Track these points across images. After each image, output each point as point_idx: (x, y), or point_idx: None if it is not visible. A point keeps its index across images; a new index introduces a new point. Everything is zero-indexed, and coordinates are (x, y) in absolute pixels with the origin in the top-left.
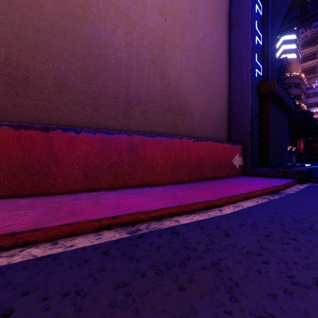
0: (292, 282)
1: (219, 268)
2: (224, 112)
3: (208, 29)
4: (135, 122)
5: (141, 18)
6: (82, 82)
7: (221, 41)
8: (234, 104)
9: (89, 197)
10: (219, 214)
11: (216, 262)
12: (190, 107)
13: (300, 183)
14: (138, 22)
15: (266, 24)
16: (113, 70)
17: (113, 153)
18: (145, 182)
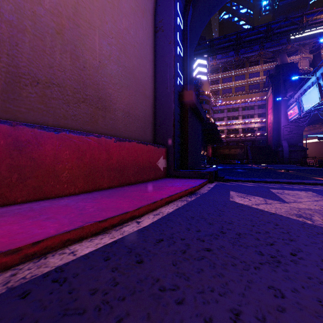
0: None
1: None
2: (150, 114)
3: (133, 22)
4: (29, 109)
5: None
6: None
7: (147, 40)
8: (159, 107)
9: None
10: (135, 229)
11: None
12: (112, 101)
13: (210, 182)
14: None
15: (186, 39)
16: None
17: None
18: (42, 194)
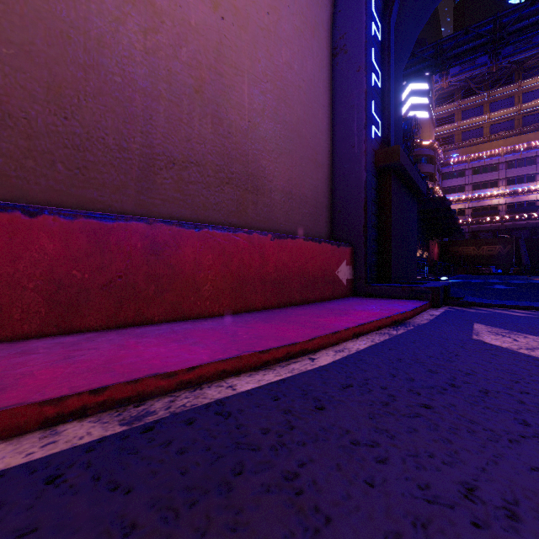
0: (427, 498)
1: (298, 484)
2: (324, 192)
3: (298, 49)
4: (163, 200)
5: (176, 7)
6: (48, 112)
7: (319, 73)
8: (339, 179)
9: (55, 347)
10: (309, 368)
11: (294, 472)
12: (266, 178)
13: (434, 306)
14: (170, 13)
15: (387, 57)
16: (118, 97)
17: (113, 258)
18: (181, 313)
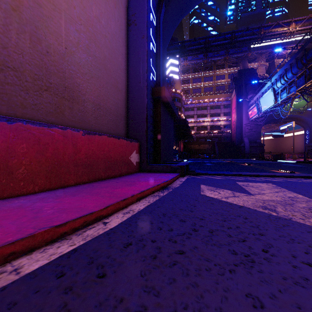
0: None
1: None
2: (123, 107)
3: (104, 11)
4: None
5: None
6: None
7: (119, 32)
8: (132, 101)
9: None
10: (101, 232)
11: None
12: (80, 92)
13: (182, 176)
14: None
15: (159, 36)
16: None
17: None
18: None
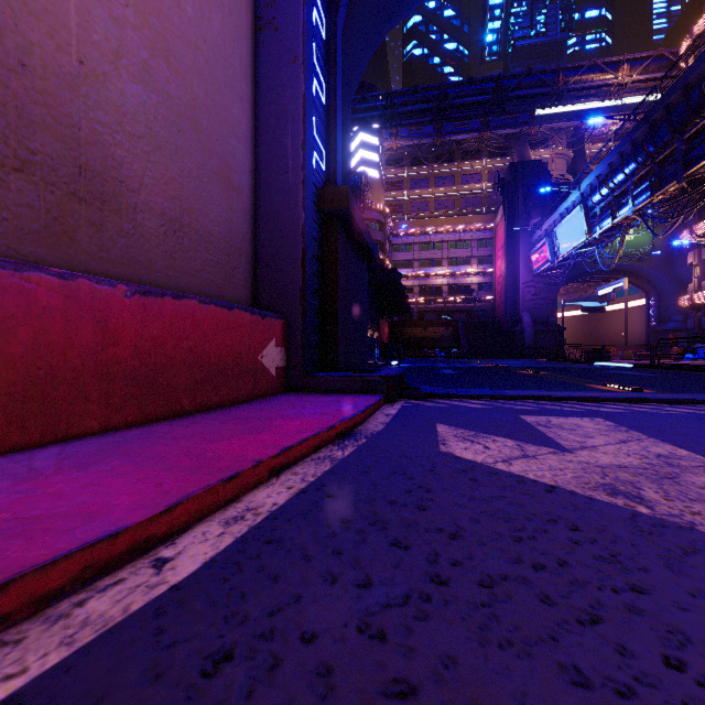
0: None
1: None
2: (243, 232)
3: None
4: None
5: None
6: None
7: (234, 43)
8: (267, 217)
9: None
10: (136, 605)
11: None
12: (125, 184)
13: (389, 401)
14: None
15: (334, 66)
16: None
17: None
18: None
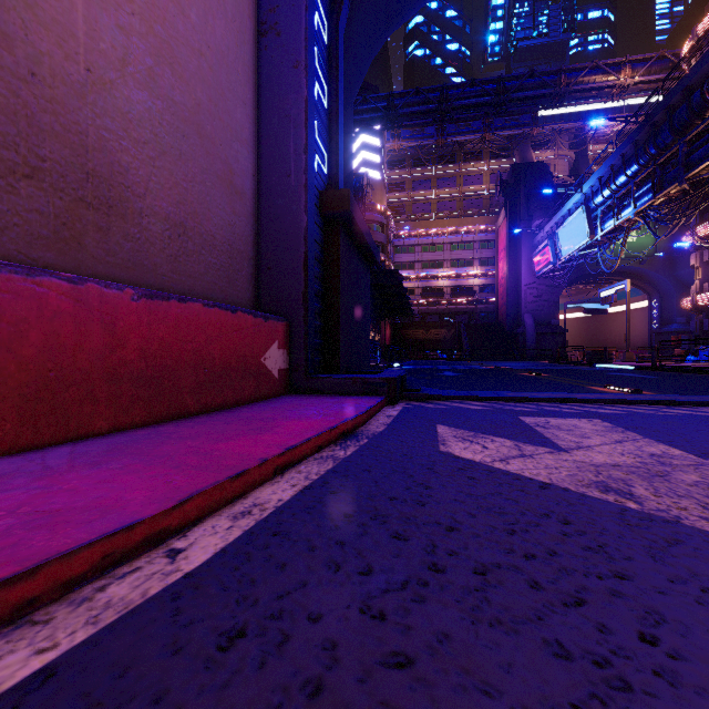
0: None
1: None
2: (246, 235)
3: None
4: None
5: None
6: None
7: (237, 48)
8: (269, 221)
9: None
10: (154, 590)
11: None
12: (131, 189)
13: (391, 403)
14: None
15: (336, 70)
16: None
17: None
18: None
